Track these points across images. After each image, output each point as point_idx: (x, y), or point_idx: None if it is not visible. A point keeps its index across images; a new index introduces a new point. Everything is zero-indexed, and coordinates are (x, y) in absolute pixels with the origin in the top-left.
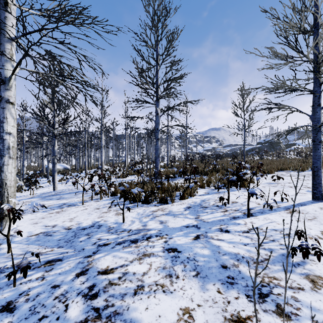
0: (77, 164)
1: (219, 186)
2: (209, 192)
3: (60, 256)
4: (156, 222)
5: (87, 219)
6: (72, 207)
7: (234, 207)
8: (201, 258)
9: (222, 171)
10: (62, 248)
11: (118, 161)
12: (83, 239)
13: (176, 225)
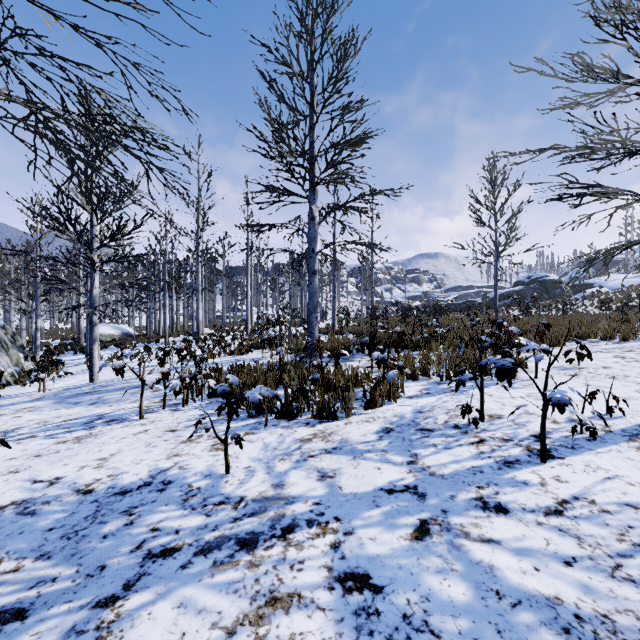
0: (149, 326)
1: (460, 379)
2: (430, 388)
3: (29, 597)
4: (310, 476)
5: (140, 461)
6: (115, 426)
7: (498, 431)
8: (447, 621)
9: (452, 342)
10: (47, 559)
11: (234, 319)
12: (111, 530)
13: (362, 487)
